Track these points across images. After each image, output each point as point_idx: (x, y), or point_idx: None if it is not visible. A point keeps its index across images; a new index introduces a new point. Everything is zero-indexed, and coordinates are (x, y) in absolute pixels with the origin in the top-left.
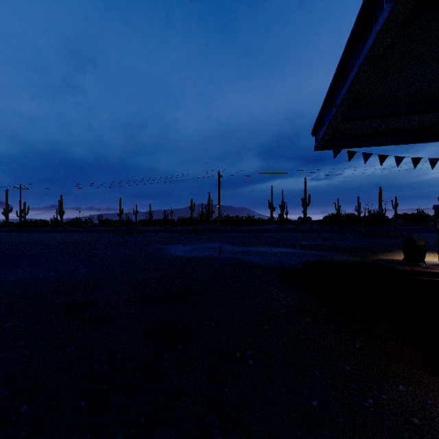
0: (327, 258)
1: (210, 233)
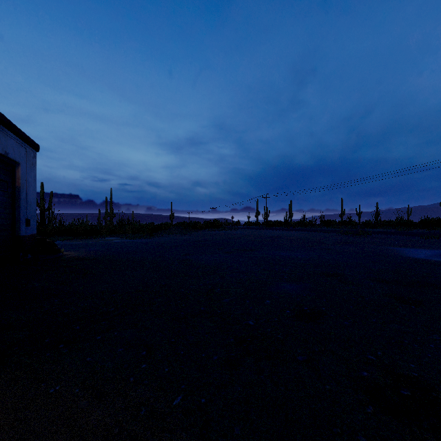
0: None
1: None
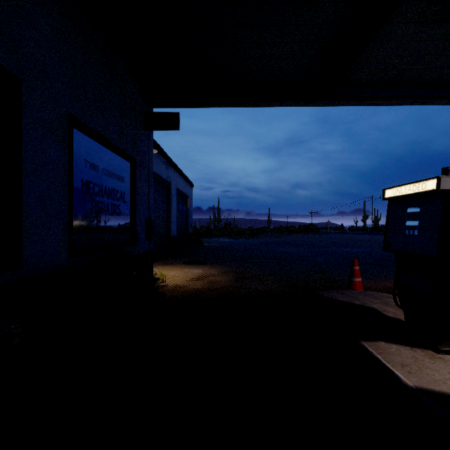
0: None
1: None
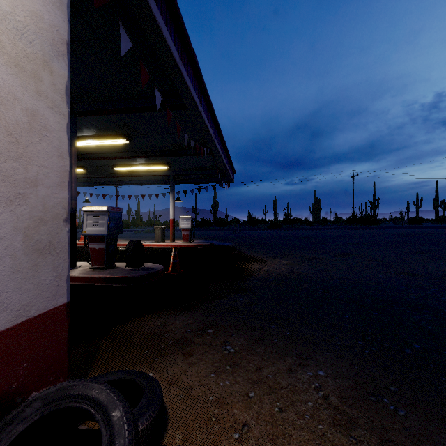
0: None
1: None
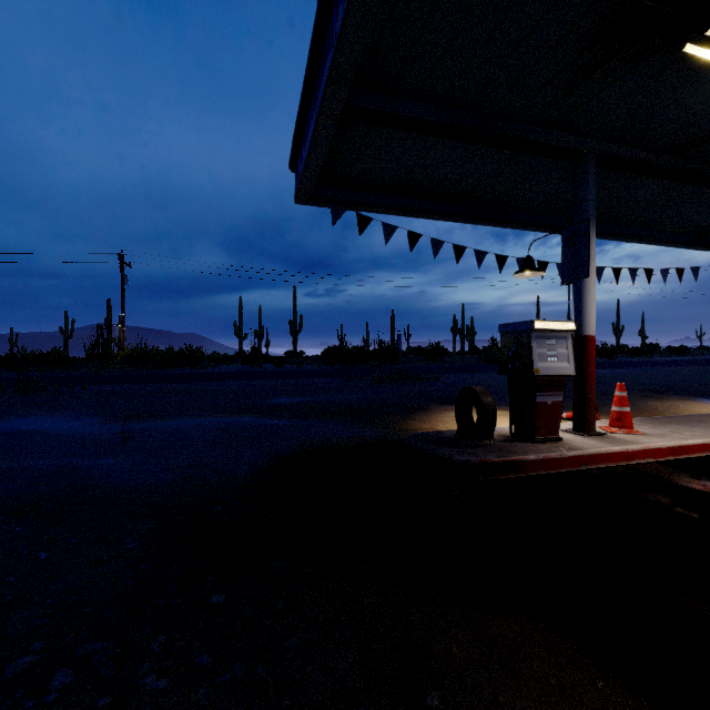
0: (319, 439)
1: (70, 387)
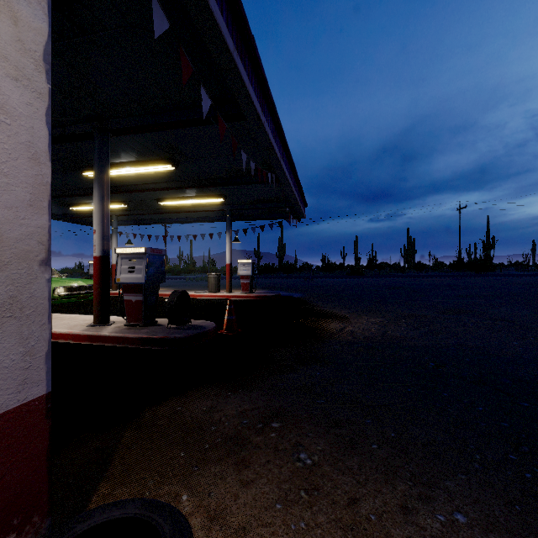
0: None
1: None
